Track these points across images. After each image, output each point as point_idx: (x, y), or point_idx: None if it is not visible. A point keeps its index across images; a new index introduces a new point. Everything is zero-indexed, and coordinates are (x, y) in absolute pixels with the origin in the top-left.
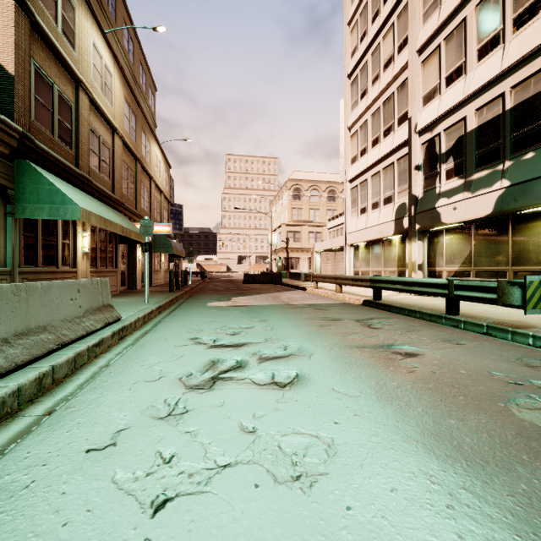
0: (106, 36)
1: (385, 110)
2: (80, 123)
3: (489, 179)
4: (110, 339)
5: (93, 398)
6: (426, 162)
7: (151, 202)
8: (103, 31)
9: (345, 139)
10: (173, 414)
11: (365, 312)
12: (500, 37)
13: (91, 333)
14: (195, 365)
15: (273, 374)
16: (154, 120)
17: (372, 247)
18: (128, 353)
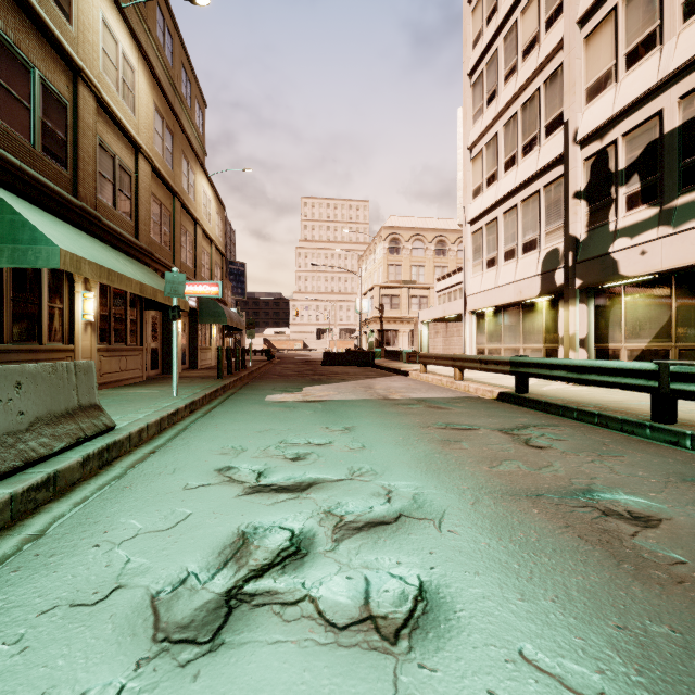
0: (125, 13)
1: (524, 116)
2: (81, 132)
3: None
4: (77, 469)
5: None
6: (592, 186)
7: (197, 254)
8: (119, 5)
9: (464, 163)
10: None
11: (509, 413)
12: None
13: (40, 460)
14: (204, 546)
15: (367, 584)
16: (202, 145)
17: (504, 314)
18: (89, 507)
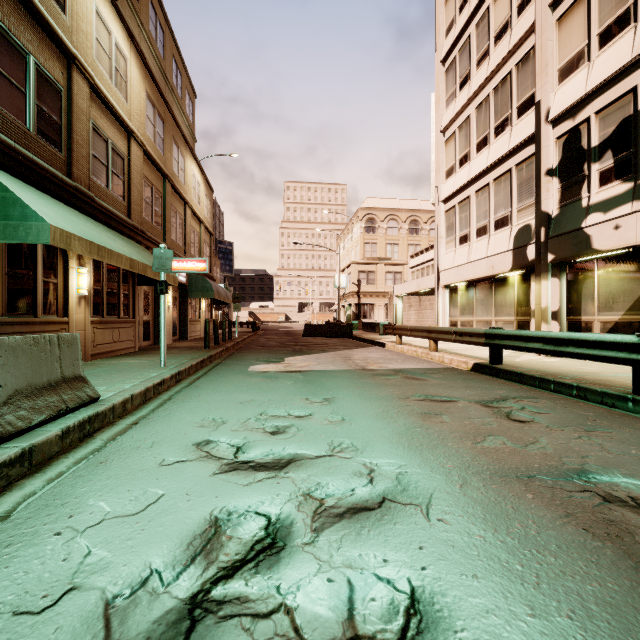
0: (117, 5)
1: (496, 98)
2: (75, 117)
3: None
4: (55, 443)
5: None
6: (564, 163)
7: (186, 233)
8: None
9: (437, 145)
10: None
11: (486, 385)
12: None
13: (17, 434)
14: (172, 536)
15: (350, 590)
16: (192, 133)
17: (477, 288)
18: (60, 485)
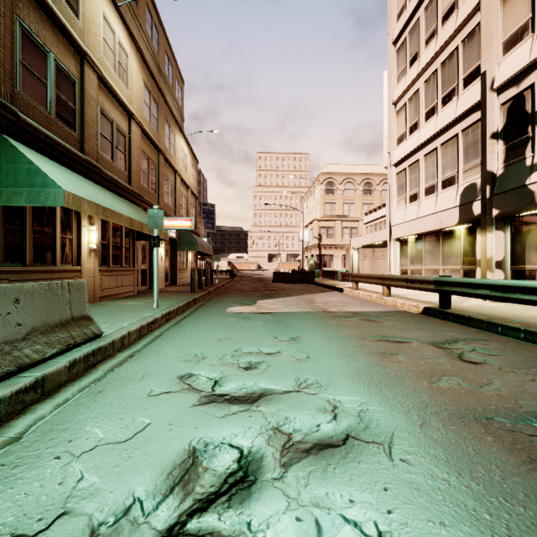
0: (120, 10)
1: (444, 72)
2: (86, 103)
3: None
4: (64, 372)
5: None
6: (509, 127)
7: (176, 197)
8: (116, 4)
9: (389, 116)
10: None
11: (436, 327)
12: None
13: (33, 365)
14: (155, 465)
15: (318, 531)
16: (181, 114)
17: (425, 240)
18: (64, 412)
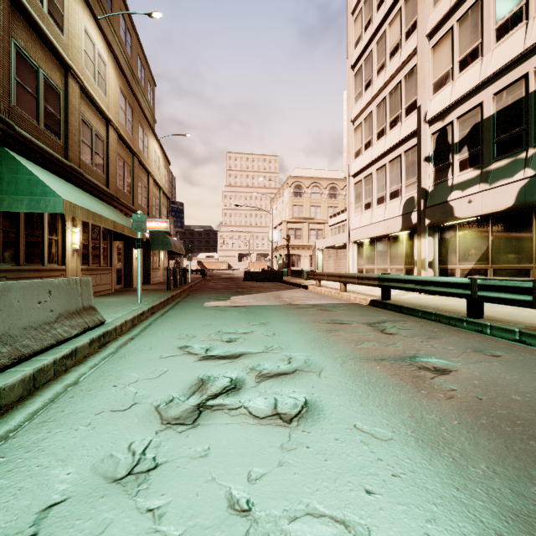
0: (100, 23)
1: (391, 100)
2: (70, 112)
3: (509, 169)
4: (87, 347)
5: (35, 440)
6: (437, 153)
7: (149, 198)
8: (96, 17)
9: (348, 132)
10: (136, 472)
11: (375, 313)
12: (522, 13)
13: (64, 341)
14: (179, 385)
15: (275, 401)
16: (153, 115)
17: (377, 243)
18: (103, 367)
